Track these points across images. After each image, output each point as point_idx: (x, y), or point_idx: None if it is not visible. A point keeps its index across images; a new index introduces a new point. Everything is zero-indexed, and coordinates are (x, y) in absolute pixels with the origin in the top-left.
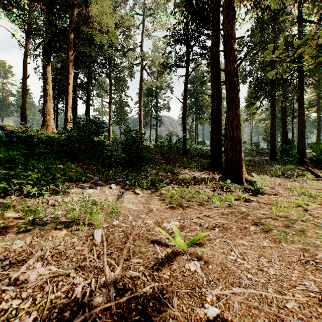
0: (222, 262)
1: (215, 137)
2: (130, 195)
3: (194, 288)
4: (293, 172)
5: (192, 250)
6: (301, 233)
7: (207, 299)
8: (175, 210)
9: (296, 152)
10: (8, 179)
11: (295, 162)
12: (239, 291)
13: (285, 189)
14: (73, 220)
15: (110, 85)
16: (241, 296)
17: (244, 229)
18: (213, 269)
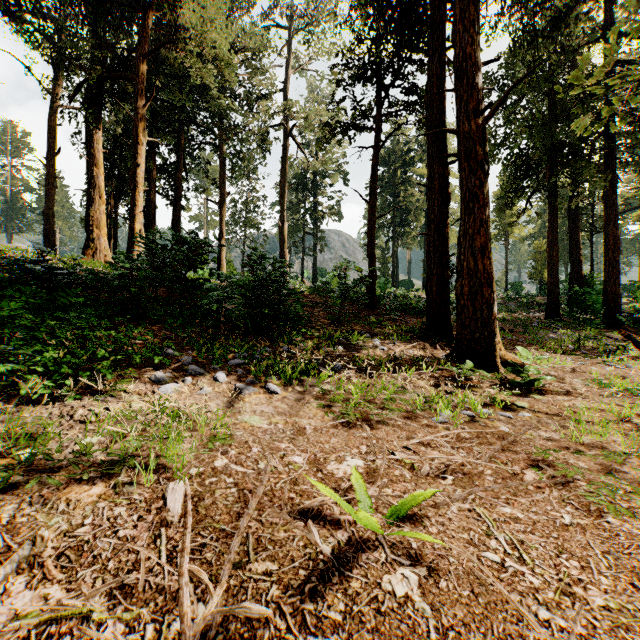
0: (470, 569)
1: (435, 271)
2: (256, 396)
3: None
4: (596, 345)
5: (397, 535)
6: None
7: None
8: (354, 429)
9: (600, 302)
10: None
11: (598, 324)
12: None
13: (587, 382)
14: (123, 459)
15: (221, 168)
16: None
17: (512, 478)
18: (450, 593)
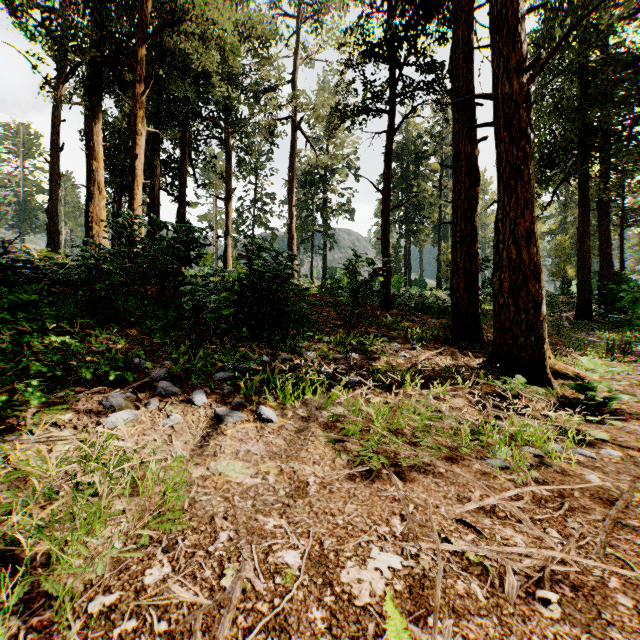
0: None
1: (462, 265)
2: (242, 426)
3: None
4: None
5: None
6: None
7: None
8: (379, 482)
9: (636, 301)
10: None
11: (636, 325)
12: None
13: None
14: None
15: (228, 162)
16: None
17: None
18: None
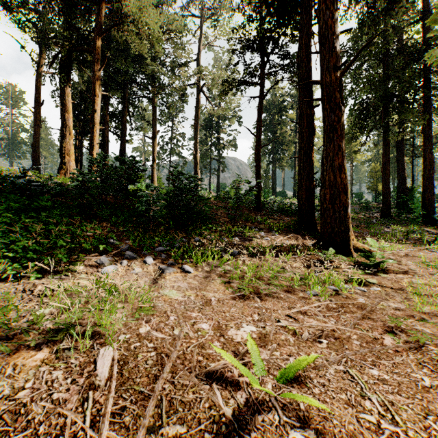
0: (351, 431)
1: (304, 183)
2: (174, 274)
3: None
4: (419, 236)
5: (287, 396)
6: None
7: None
8: (248, 300)
9: (420, 206)
10: None
11: (418, 221)
12: None
13: (418, 264)
14: (65, 328)
15: (154, 113)
16: None
17: (374, 342)
18: None
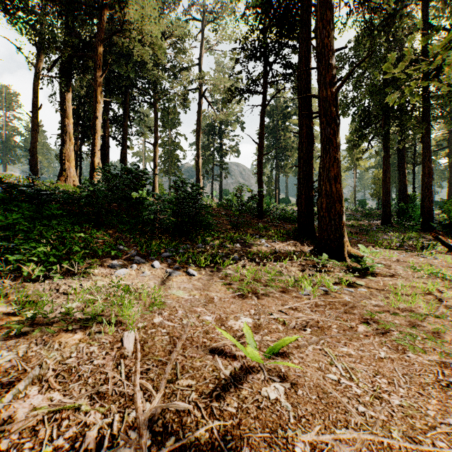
0: (317, 384)
1: (304, 192)
2: (180, 277)
3: (275, 430)
4: (415, 243)
5: (272, 364)
6: (435, 337)
7: (296, 450)
8: (246, 299)
9: (419, 213)
10: (3, 254)
11: (417, 228)
12: (346, 436)
13: (406, 268)
14: (94, 317)
15: (155, 119)
16: (350, 444)
17: (350, 330)
18: (304, 397)
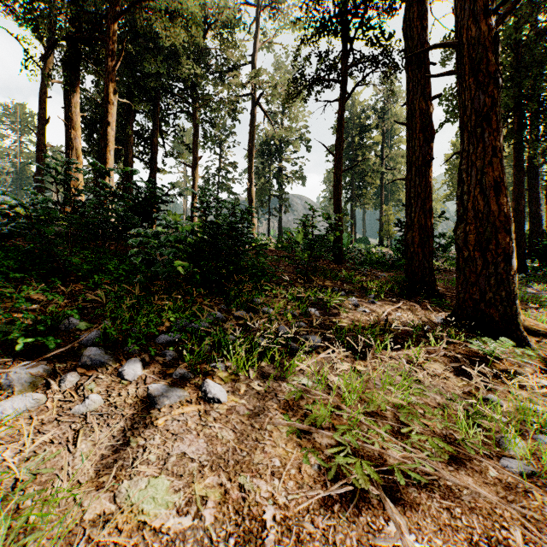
0: None
1: (416, 219)
2: (180, 410)
3: None
4: None
5: None
6: None
7: None
8: (367, 512)
9: None
10: None
11: None
12: None
13: None
14: None
15: (194, 133)
16: None
17: None
18: None
